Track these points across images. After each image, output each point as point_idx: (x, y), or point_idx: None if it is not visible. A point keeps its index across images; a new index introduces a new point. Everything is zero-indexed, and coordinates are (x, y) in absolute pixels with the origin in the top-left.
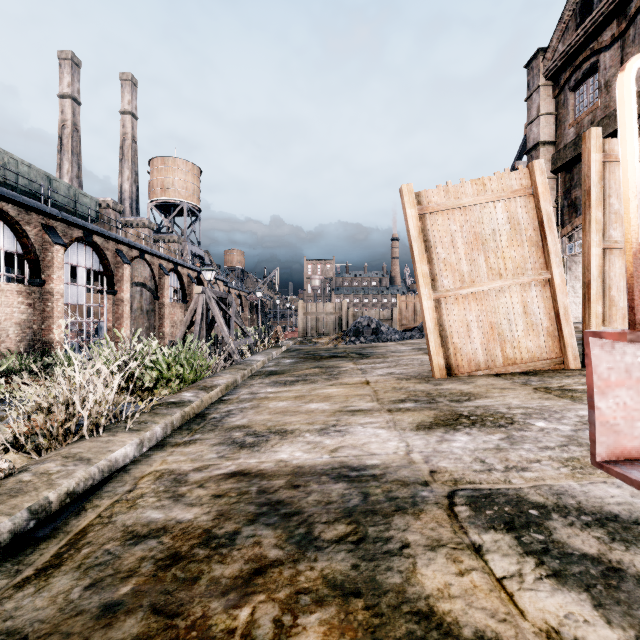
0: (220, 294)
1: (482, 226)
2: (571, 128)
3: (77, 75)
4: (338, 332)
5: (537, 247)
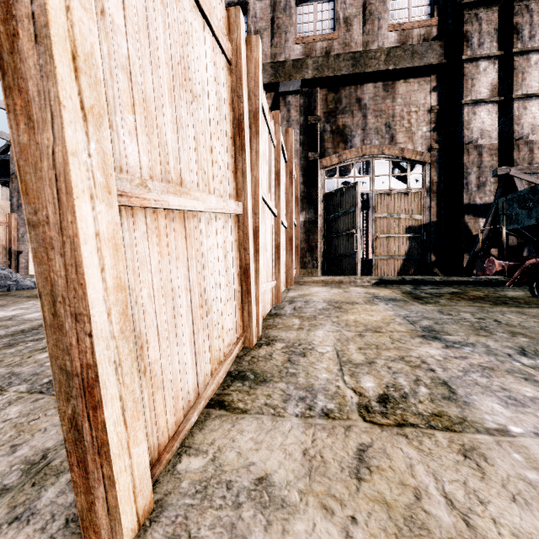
0: None
1: (192, 52)
2: None
3: None
4: None
5: (232, 159)
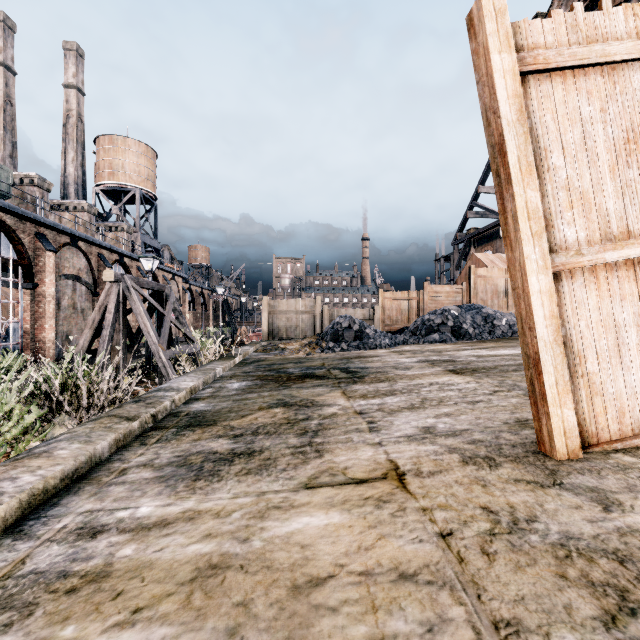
0: (151, 285)
1: None
2: None
3: (11, 40)
4: (311, 334)
5: None
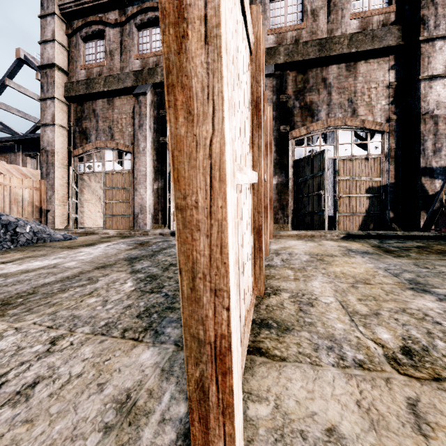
0: None
1: (239, 45)
2: (83, 70)
3: None
4: None
5: (251, 135)
